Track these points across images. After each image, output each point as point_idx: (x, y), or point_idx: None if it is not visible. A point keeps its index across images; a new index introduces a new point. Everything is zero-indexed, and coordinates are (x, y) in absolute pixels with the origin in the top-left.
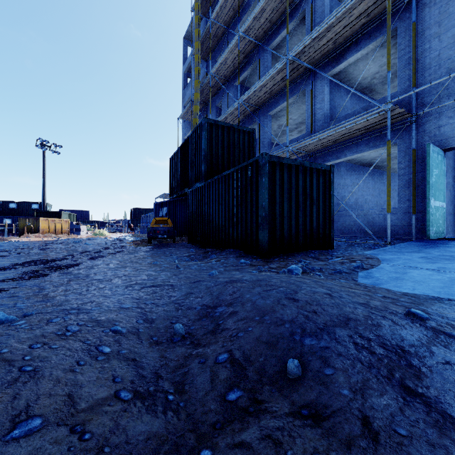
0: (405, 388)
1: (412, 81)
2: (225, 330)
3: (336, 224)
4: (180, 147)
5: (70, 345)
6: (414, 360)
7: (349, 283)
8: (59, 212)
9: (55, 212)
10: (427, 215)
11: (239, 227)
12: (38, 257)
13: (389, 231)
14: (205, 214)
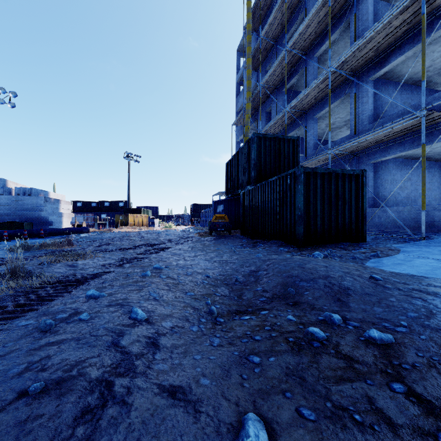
0: (338, 299)
1: None
2: (261, 280)
3: (380, 219)
4: (234, 155)
5: (191, 278)
6: (351, 292)
7: (355, 265)
8: (140, 209)
9: (137, 209)
10: None
11: (281, 223)
12: (142, 242)
13: (423, 227)
14: (254, 211)
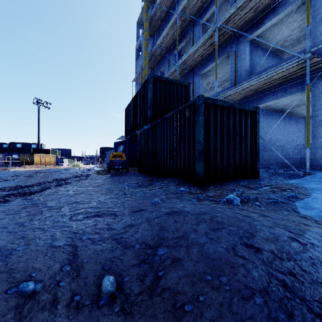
0: None
1: None
2: (166, 290)
3: None
4: (132, 99)
5: None
6: None
7: (293, 215)
8: (48, 150)
9: (45, 150)
10: None
11: (178, 159)
12: (18, 183)
13: (308, 163)
14: (150, 149)
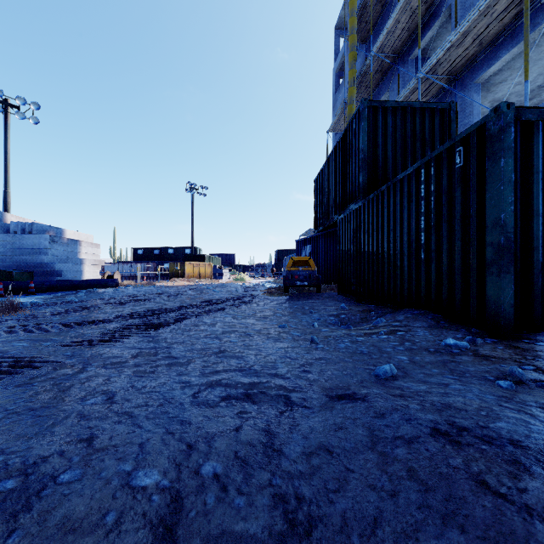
0: None
1: None
2: None
3: None
4: (327, 160)
5: None
6: None
7: None
8: (203, 256)
9: (200, 256)
10: None
11: (432, 268)
12: (154, 306)
13: None
14: (363, 250)
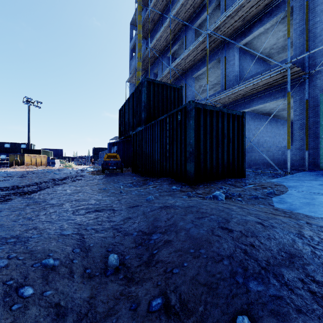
0: None
1: (306, 47)
2: (159, 262)
3: None
4: (126, 101)
5: None
6: None
7: (268, 208)
8: (39, 150)
9: (36, 150)
10: (320, 151)
11: (171, 160)
12: (14, 183)
13: (289, 163)
14: (144, 150)
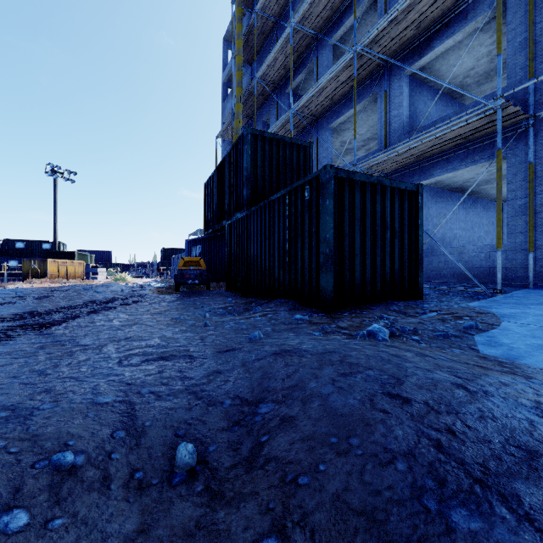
0: None
1: (529, 70)
2: (271, 460)
3: None
4: (216, 169)
5: None
6: None
7: (469, 355)
8: (72, 253)
9: (67, 253)
10: None
11: (292, 269)
12: (25, 308)
13: (499, 274)
14: (247, 252)
